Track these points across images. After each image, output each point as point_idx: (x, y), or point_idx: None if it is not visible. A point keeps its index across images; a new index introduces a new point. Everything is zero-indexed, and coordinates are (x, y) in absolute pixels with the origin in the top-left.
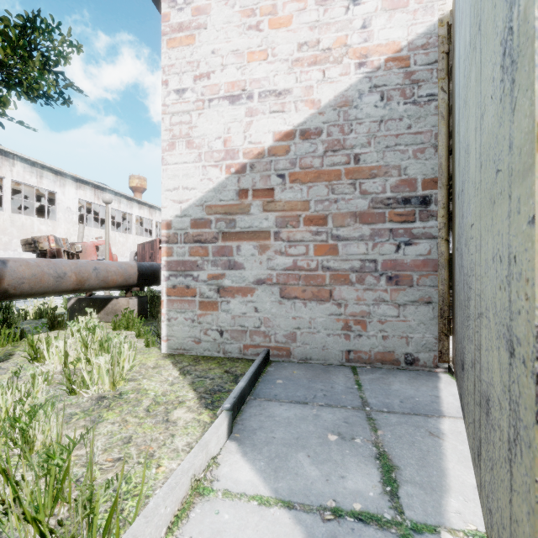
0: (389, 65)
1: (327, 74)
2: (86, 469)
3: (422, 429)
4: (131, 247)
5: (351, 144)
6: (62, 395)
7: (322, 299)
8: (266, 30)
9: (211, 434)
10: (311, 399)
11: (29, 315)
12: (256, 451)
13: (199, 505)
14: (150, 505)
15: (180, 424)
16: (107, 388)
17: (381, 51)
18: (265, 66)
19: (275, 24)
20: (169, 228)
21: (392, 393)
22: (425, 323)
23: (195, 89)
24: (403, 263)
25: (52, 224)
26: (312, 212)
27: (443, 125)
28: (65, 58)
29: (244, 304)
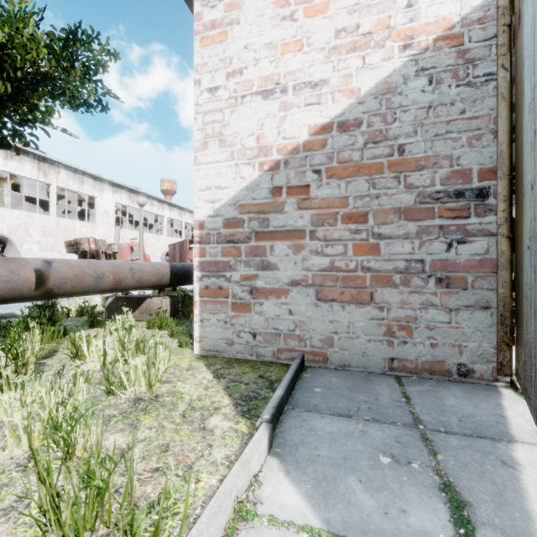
0: (439, 45)
1: (367, 60)
2: (124, 478)
3: (491, 456)
4: (162, 248)
5: (395, 134)
6: (101, 395)
7: (362, 302)
8: (301, 19)
9: (252, 449)
10: (355, 412)
11: (72, 313)
12: (301, 471)
13: (243, 532)
14: (192, 532)
15: (217, 434)
16: (143, 390)
17: (429, 30)
18: (300, 57)
19: (310, 12)
20: (202, 228)
21: (447, 410)
22: (482, 330)
23: (227, 86)
24: (456, 263)
25: (92, 227)
26: (350, 209)
27: (504, 107)
28: (104, 66)
29: (277, 306)
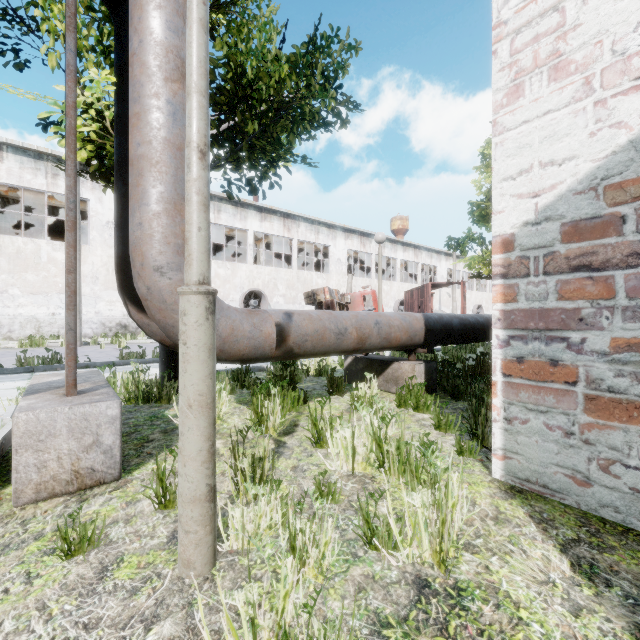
0: None
1: None
2: None
3: None
4: (395, 296)
5: None
6: (356, 540)
7: None
8: None
9: None
10: None
11: (311, 371)
12: None
13: None
14: None
15: None
16: (426, 556)
17: None
18: None
19: None
20: (508, 249)
21: None
22: None
23: None
24: None
25: (326, 277)
26: None
27: None
28: (344, 68)
29: None
